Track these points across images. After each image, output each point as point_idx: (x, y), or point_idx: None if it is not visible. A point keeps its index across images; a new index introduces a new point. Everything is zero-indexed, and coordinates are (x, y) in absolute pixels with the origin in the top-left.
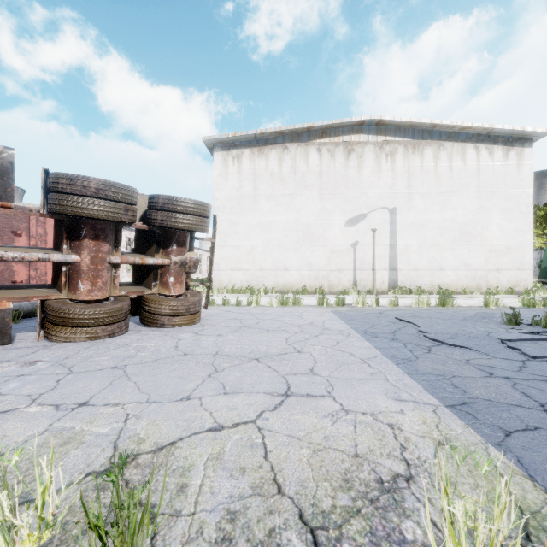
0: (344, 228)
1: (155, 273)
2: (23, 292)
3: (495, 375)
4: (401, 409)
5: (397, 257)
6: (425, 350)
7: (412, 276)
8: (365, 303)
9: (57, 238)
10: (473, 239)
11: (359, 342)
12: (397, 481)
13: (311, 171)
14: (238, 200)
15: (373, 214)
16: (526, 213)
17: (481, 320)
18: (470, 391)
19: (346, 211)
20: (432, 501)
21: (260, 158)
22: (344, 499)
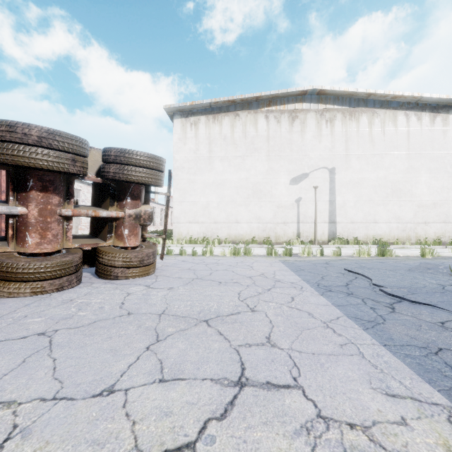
0: (289, 186)
1: (110, 225)
2: None
3: None
4: (401, 417)
5: (335, 211)
6: (388, 309)
7: (349, 228)
8: (310, 253)
9: (7, 190)
10: (403, 196)
11: (314, 297)
12: None
13: (260, 135)
14: (195, 161)
15: (315, 173)
16: (451, 172)
17: (427, 271)
18: None
19: (291, 171)
20: None
21: (214, 124)
22: None
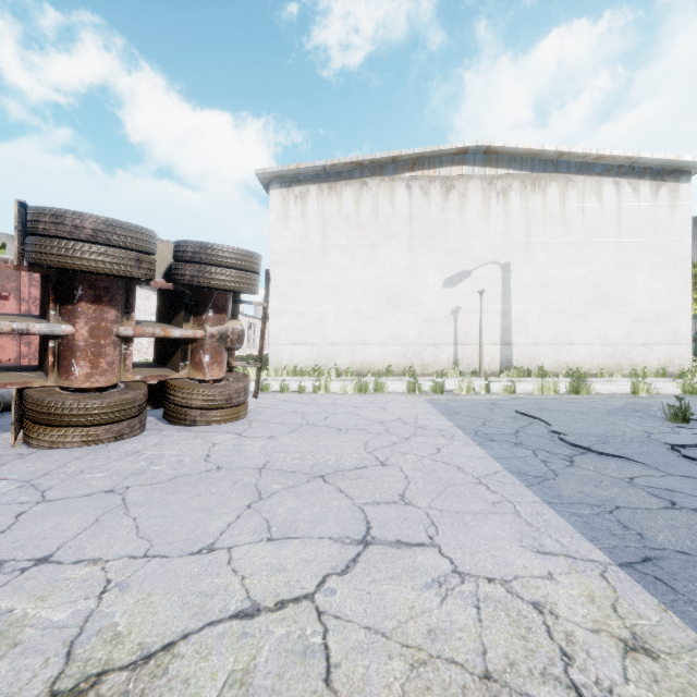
0: (442, 290)
1: (184, 349)
2: None
3: (679, 506)
4: (548, 572)
5: (511, 328)
6: (565, 462)
7: (531, 353)
8: (471, 390)
9: (44, 301)
10: (611, 304)
11: (468, 448)
12: None
13: (398, 214)
14: (302, 252)
15: (480, 270)
16: (683, 269)
17: (633, 415)
18: (650, 534)
19: (444, 267)
20: None
21: (331, 197)
22: None
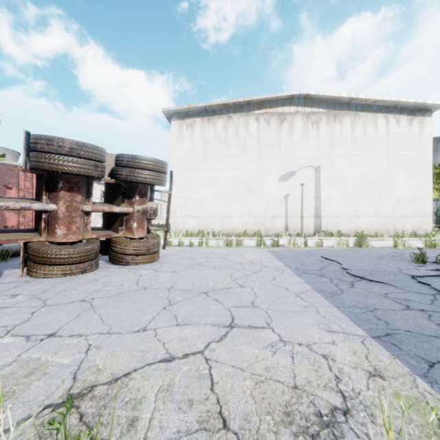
0: (278, 183)
1: (121, 219)
2: (9, 236)
3: (411, 308)
4: (332, 340)
5: (320, 207)
6: (348, 285)
7: (333, 222)
8: (295, 244)
9: (38, 190)
10: (383, 192)
11: (292, 277)
12: (335, 415)
13: (251, 136)
14: (191, 160)
15: (302, 171)
16: (427, 170)
17: (393, 259)
18: (392, 322)
19: (279, 169)
20: (370, 437)
21: (209, 126)
22: (286, 435)
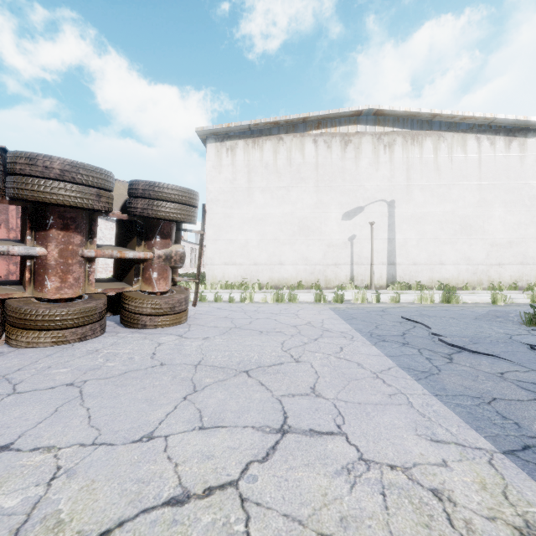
0: (341, 221)
1: (137, 267)
2: None
3: None
4: (443, 459)
5: (395, 251)
6: (445, 359)
7: (411, 271)
8: (365, 300)
9: (23, 229)
10: (474, 233)
11: (366, 347)
12: None
13: (307, 163)
14: (232, 193)
15: (371, 206)
16: (529, 205)
17: (496, 320)
18: (525, 424)
19: (343, 204)
20: None
21: (254, 150)
22: None
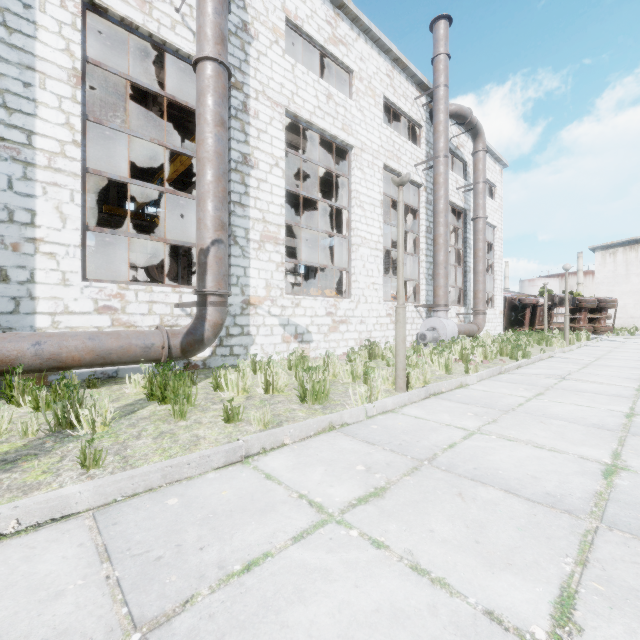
0: None
1: (596, 320)
2: None
3: None
4: None
5: None
6: None
7: None
8: None
9: (571, 312)
10: None
11: None
12: None
13: None
14: (613, 278)
15: None
16: None
17: None
18: None
19: None
20: None
21: (631, 252)
22: None
